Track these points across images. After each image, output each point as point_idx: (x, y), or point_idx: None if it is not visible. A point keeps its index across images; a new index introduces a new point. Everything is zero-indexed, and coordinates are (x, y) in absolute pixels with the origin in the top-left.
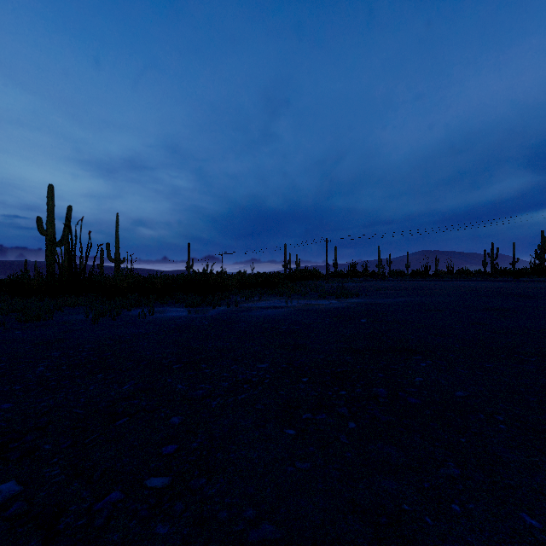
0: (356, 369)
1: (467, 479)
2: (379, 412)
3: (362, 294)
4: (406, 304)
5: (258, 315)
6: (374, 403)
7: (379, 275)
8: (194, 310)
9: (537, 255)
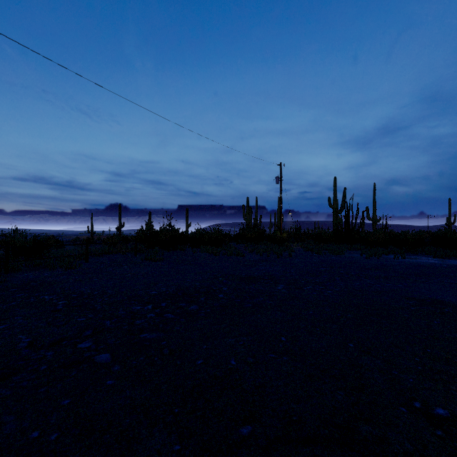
0: None
1: None
2: None
3: None
4: None
5: None
6: None
7: None
8: (440, 260)
9: None
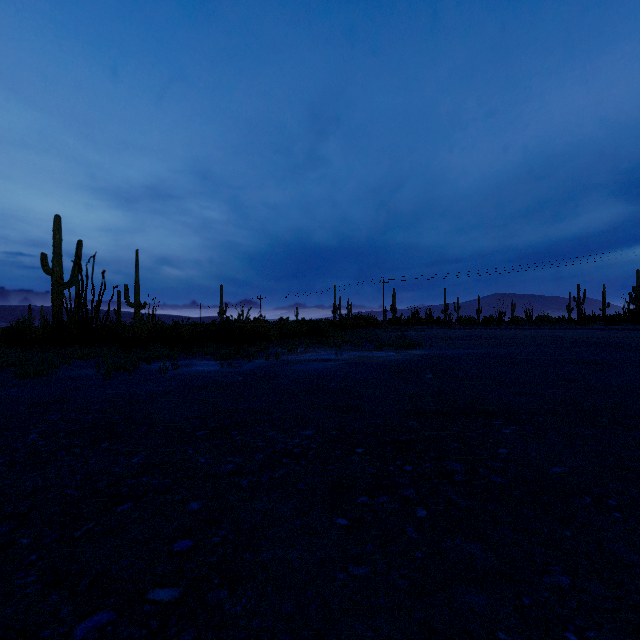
0: (423, 437)
1: (581, 593)
2: (455, 495)
3: (426, 345)
4: (479, 357)
5: (302, 369)
6: (449, 482)
7: (445, 323)
8: (226, 364)
9: (631, 299)
